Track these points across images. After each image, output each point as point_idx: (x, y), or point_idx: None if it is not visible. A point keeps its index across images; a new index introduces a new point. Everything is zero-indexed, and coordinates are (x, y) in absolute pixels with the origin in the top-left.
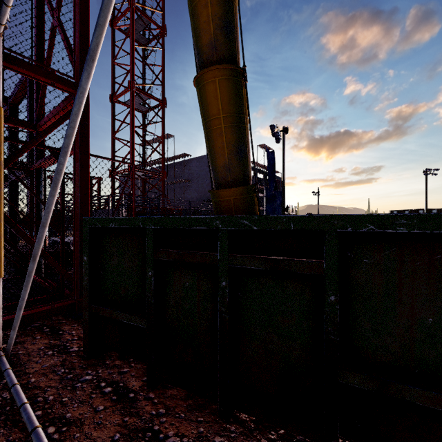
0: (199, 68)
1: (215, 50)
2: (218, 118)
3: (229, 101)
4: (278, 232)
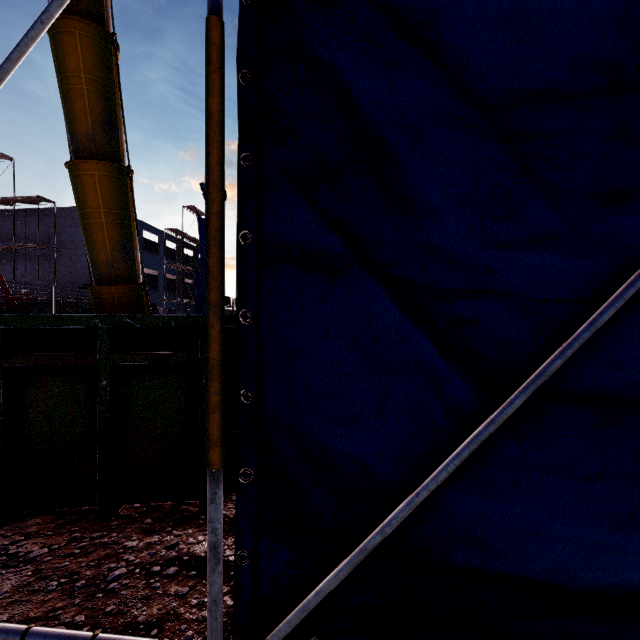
0: (74, 153)
1: (94, 143)
2: (98, 212)
3: (112, 198)
4: (163, 329)
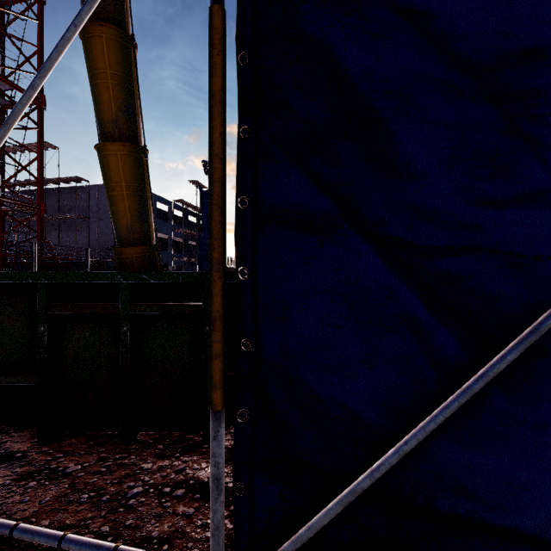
0: (101, 137)
1: (117, 127)
2: (120, 185)
3: (131, 173)
4: (172, 284)
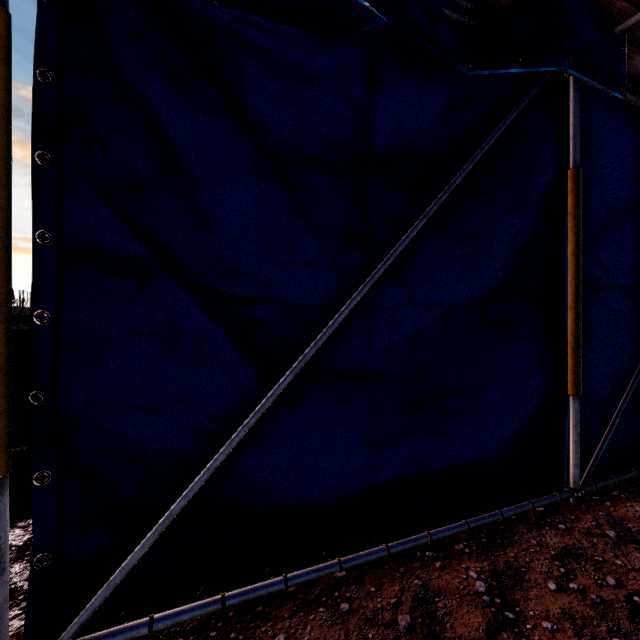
0: None
1: None
2: None
3: None
4: None
